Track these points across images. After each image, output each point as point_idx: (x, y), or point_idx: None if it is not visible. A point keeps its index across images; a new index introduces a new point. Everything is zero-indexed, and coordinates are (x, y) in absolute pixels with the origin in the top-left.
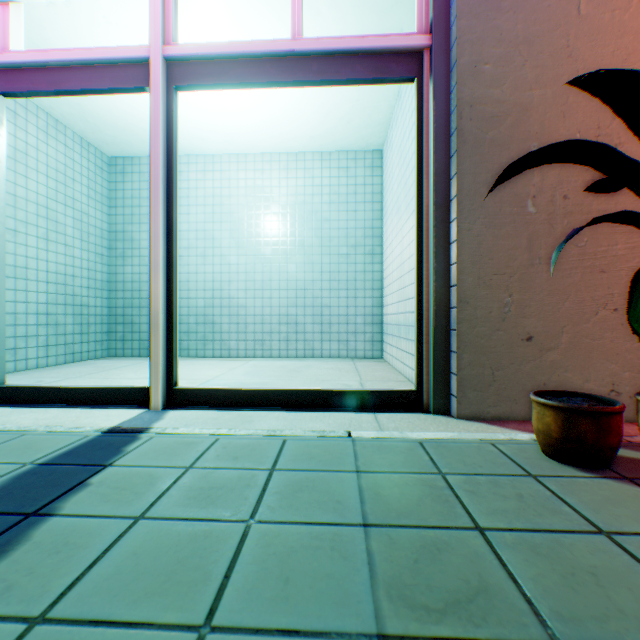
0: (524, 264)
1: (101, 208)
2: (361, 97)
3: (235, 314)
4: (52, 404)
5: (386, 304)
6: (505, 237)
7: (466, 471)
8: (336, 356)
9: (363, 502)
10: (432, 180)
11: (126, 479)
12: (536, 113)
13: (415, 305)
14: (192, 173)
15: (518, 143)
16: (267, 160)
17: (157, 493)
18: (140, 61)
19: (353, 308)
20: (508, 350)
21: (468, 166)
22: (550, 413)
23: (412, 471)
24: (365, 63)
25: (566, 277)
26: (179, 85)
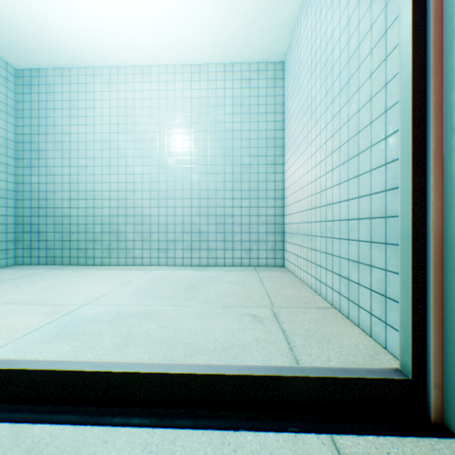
0: None
1: (5, 117)
2: None
3: (139, 223)
4: None
5: (290, 213)
6: None
7: None
8: (239, 264)
9: None
10: None
11: None
12: None
13: (408, 204)
14: (97, 85)
15: None
16: (171, 72)
17: None
18: None
19: (255, 217)
20: None
21: None
22: None
23: None
24: None
25: None
26: None
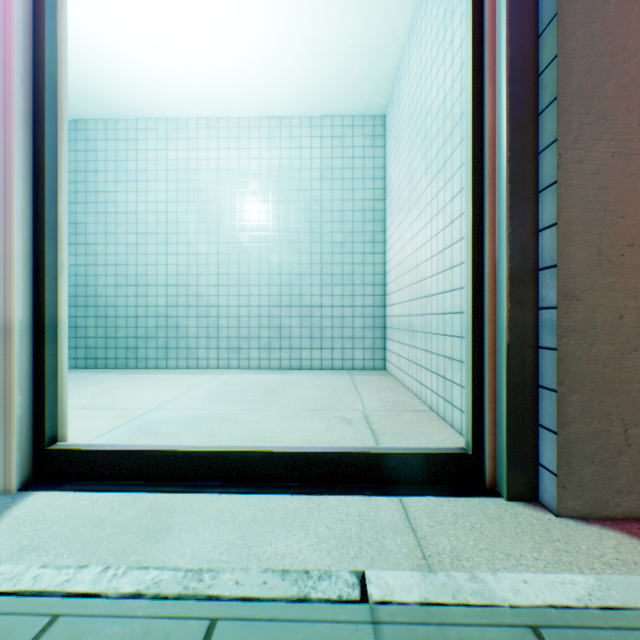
0: None
1: None
2: (362, 30)
3: (204, 315)
4: None
5: (391, 303)
6: None
7: None
8: (329, 367)
9: None
10: (505, 77)
11: None
12: None
13: (469, 303)
14: (151, 141)
15: None
16: (244, 126)
17: None
18: None
19: (350, 308)
20: None
21: (579, 42)
22: None
23: None
24: None
25: None
26: None
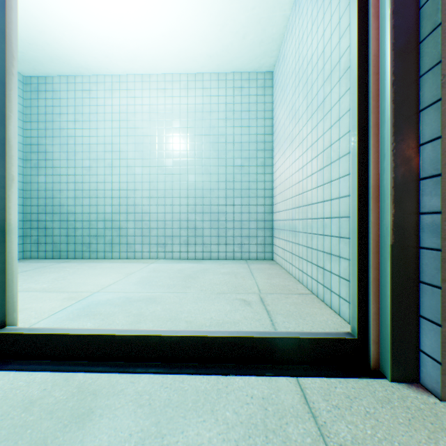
0: None
1: None
2: (257, 4)
3: (140, 220)
4: None
5: (278, 210)
6: None
7: None
8: (231, 258)
9: None
10: (389, 10)
11: None
12: None
13: (355, 209)
14: (100, 91)
15: None
16: (169, 80)
17: None
18: None
19: (247, 214)
20: None
21: None
22: None
23: None
24: None
25: None
26: None
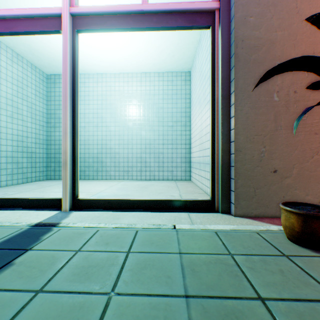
0: (272, 129)
1: (42, 101)
2: (179, 42)
3: (113, 157)
4: (7, 208)
5: (192, 152)
6: (261, 114)
7: (245, 252)
8: (166, 179)
9: (184, 277)
10: (220, 82)
11: (37, 260)
12: (279, 45)
13: (210, 152)
14: (91, 83)
15: (269, 61)
16: (130, 76)
17: (54, 271)
18: (57, 15)
19: (175, 154)
20: (263, 178)
21: (241, 74)
22: (294, 216)
23: (213, 253)
24: (183, 17)
25: (295, 137)
26: (79, 29)
